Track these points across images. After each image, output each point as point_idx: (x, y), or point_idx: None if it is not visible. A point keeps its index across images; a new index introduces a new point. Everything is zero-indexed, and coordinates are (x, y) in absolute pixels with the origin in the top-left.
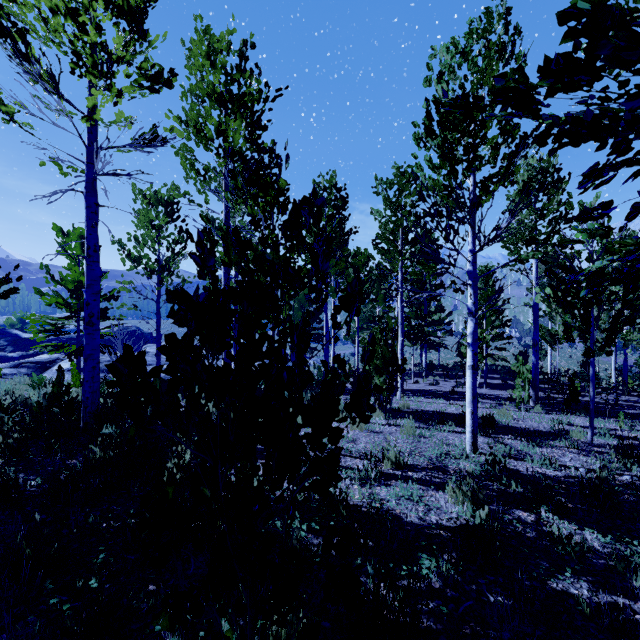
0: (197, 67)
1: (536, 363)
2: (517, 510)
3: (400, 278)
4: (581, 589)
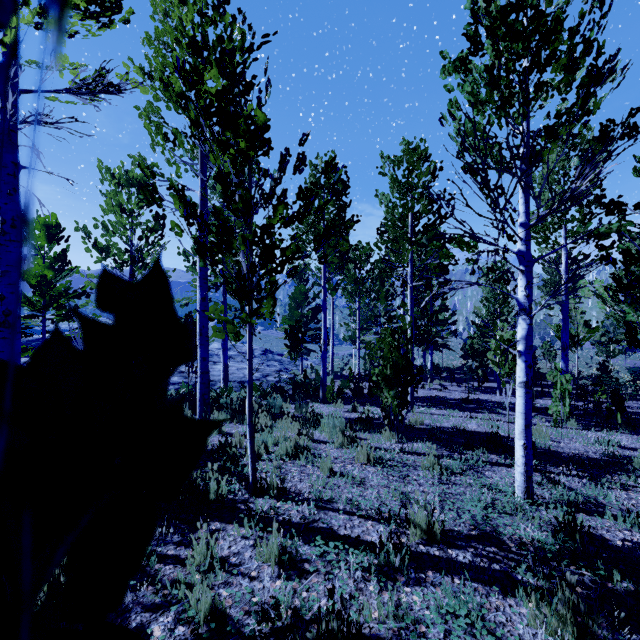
0: (162, 2)
1: (566, 369)
2: None
3: (410, 271)
4: None
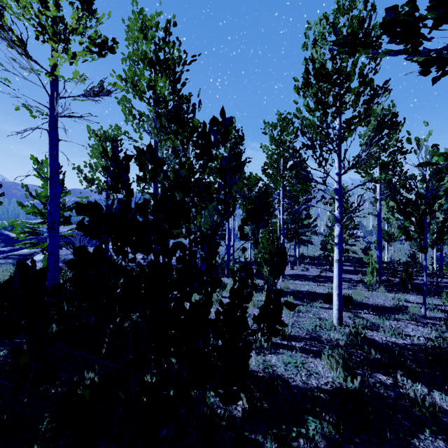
0: (133, 39)
1: (380, 256)
2: (378, 374)
3: (282, 194)
4: (439, 447)
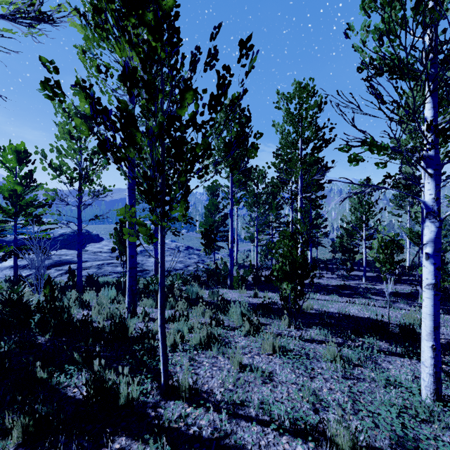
0: None
1: None
2: None
3: (300, 185)
4: None
